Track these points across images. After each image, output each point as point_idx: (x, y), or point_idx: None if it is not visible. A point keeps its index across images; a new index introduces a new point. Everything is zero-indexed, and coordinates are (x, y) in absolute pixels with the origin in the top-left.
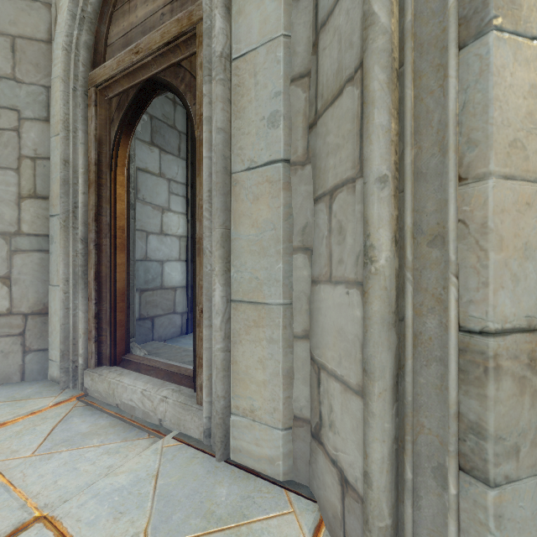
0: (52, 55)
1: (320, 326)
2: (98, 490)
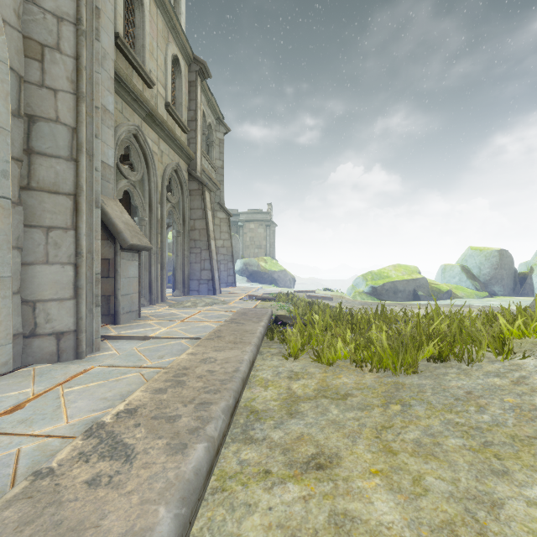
0: None
1: (36, 284)
2: None
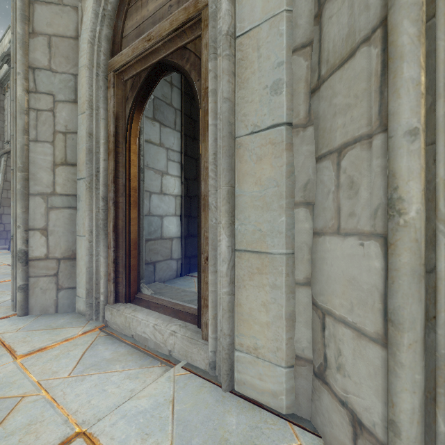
0: (79, 49)
1: (324, 275)
2: (125, 411)
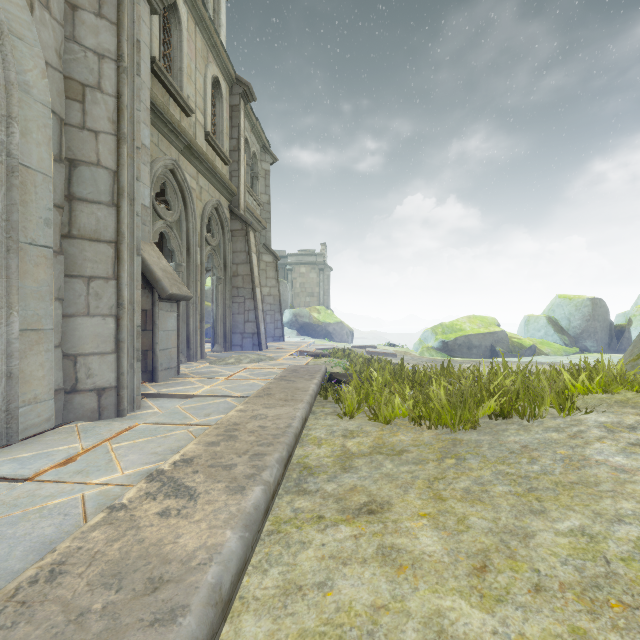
0: None
1: (77, 337)
2: (16, 469)
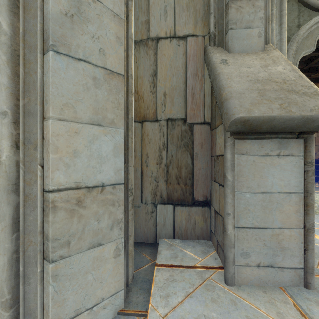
0: None
1: None
2: None
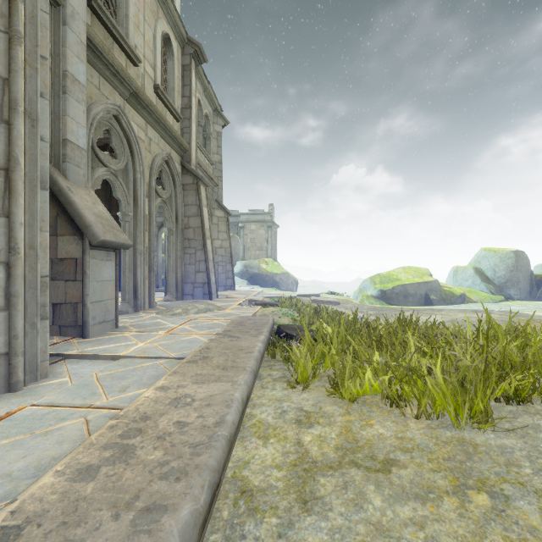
0: None
1: None
2: None
